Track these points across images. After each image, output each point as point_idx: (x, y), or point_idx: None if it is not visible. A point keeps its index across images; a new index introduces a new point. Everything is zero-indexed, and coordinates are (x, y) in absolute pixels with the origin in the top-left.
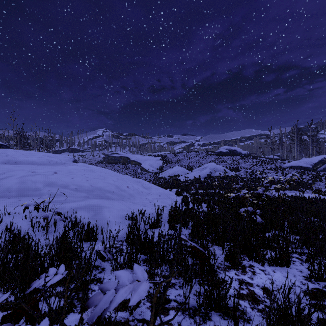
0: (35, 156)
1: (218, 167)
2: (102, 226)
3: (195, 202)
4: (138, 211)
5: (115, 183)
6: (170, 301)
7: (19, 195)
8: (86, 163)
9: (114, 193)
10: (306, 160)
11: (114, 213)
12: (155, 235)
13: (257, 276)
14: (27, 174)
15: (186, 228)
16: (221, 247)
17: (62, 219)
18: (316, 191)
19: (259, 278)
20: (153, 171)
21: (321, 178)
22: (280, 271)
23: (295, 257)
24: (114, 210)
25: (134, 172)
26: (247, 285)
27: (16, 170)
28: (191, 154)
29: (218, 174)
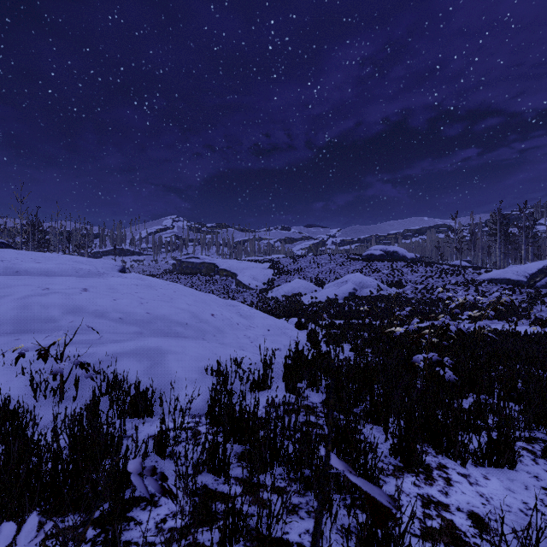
0: (53, 261)
1: (368, 280)
2: (164, 388)
3: (330, 342)
4: (230, 358)
5: (191, 308)
6: (290, 546)
7: (17, 331)
8: (145, 273)
9: (188, 327)
10: (517, 269)
11: (187, 362)
12: (260, 403)
13: (455, 488)
14: (34, 293)
15: (316, 391)
16: (383, 428)
17: (89, 375)
18: (536, 321)
19: (460, 492)
20: (256, 287)
21: (543, 299)
22: (498, 478)
23: (520, 448)
24: (186, 357)
25: (225, 289)
26: (439, 508)
27: (14, 286)
28: (321, 259)
29: (368, 292)
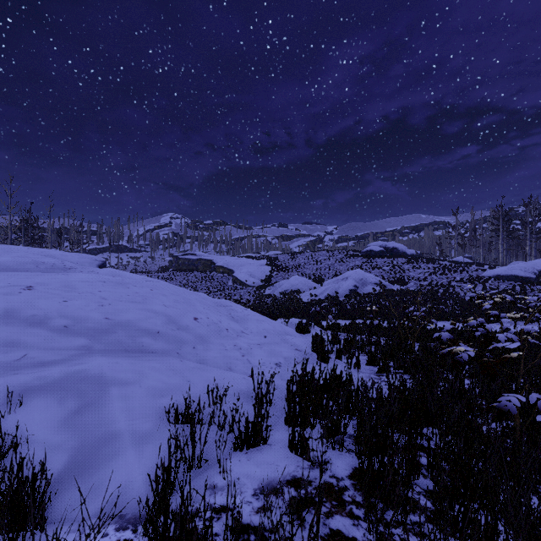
0: (12, 254)
1: (369, 277)
2: (87, 456)
3: (344, 354)
4: (207, 392)
5: (168, 310)
6: None
7: None
8: (141, 270)
9: (159, 336)
10: (525, 265)
11: (139, 400)
12: (248, 482)
13: None
14: None
15: (338, 449)
16: None
17: None
18: None
19: None
20: (254, 284)
21: None
22: None
23: None
24: (141, 389)
25: (222, 286)
26: None
27: None
28: (319, 255)
29: (370, 289)
